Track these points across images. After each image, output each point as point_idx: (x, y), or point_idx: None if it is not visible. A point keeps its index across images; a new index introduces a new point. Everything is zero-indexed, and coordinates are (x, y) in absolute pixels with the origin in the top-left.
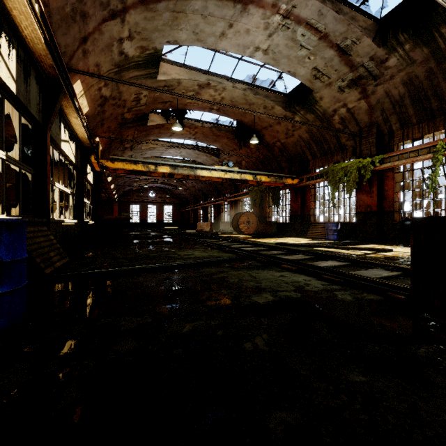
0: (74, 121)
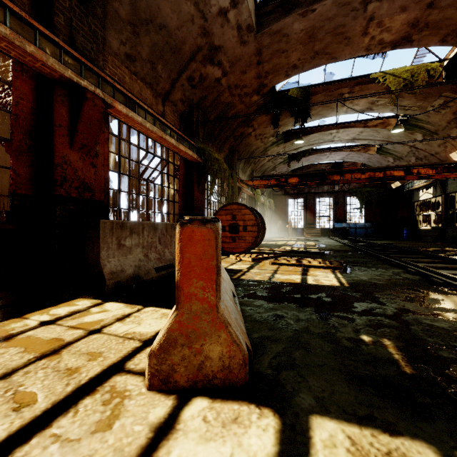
0: None
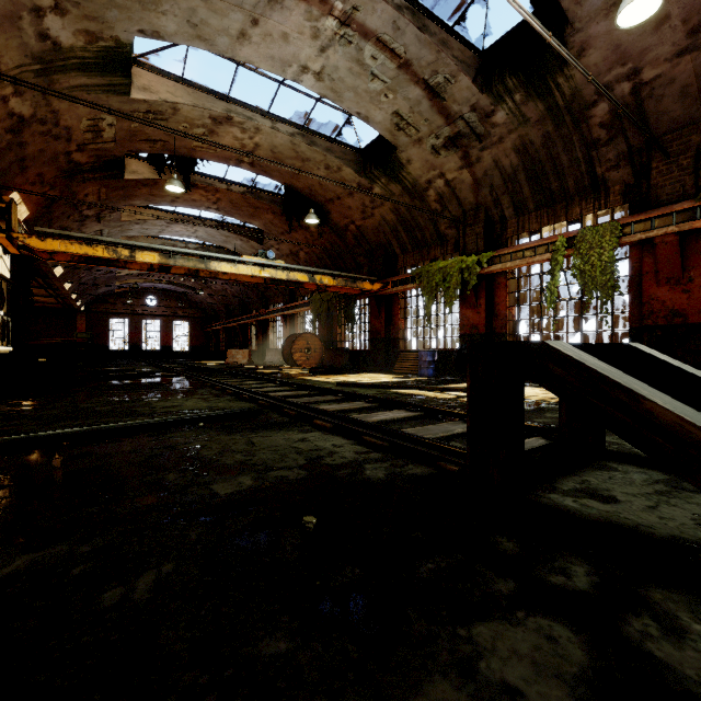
0: None
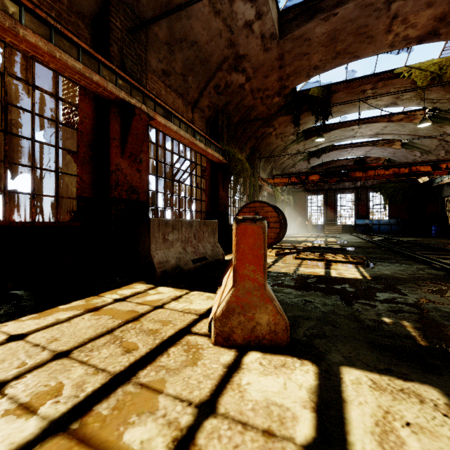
0: None
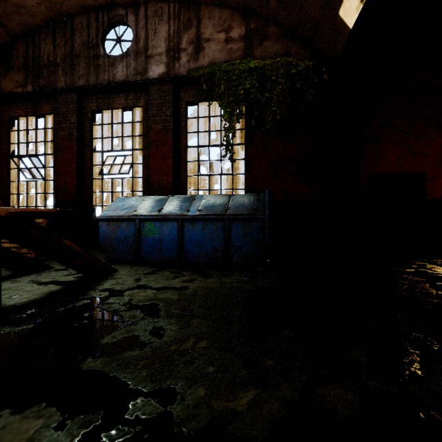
0: None
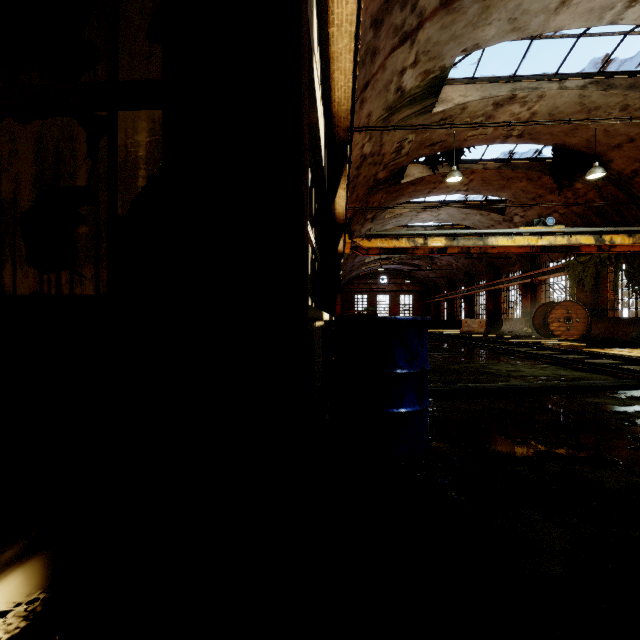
0: (339, 194)
